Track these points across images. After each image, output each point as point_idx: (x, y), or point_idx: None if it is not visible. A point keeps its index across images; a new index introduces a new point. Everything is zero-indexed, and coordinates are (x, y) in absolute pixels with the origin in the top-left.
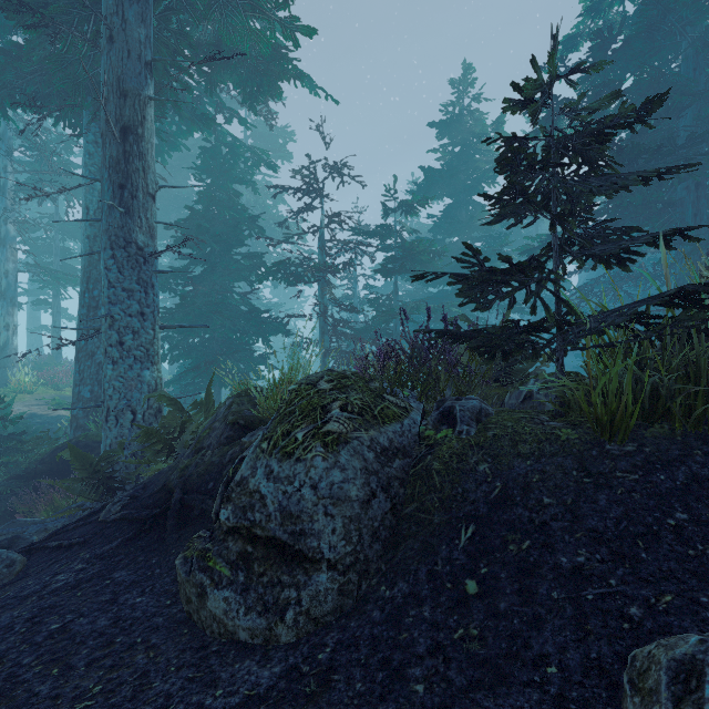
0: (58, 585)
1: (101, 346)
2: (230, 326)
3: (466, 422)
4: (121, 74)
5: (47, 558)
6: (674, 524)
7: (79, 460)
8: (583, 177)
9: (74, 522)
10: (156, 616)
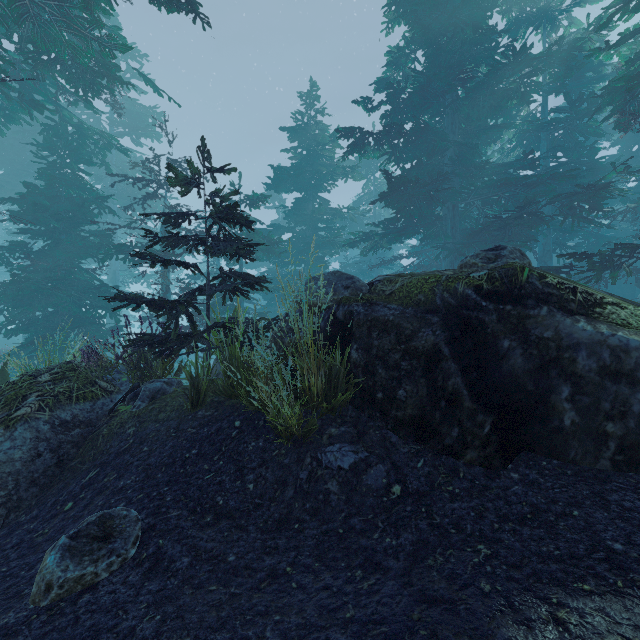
0: None
1: None
2: (76, 300)
3: (143, 399)
4: None
5: None
6: (187, 456)
7: None
8: (230, 237)
9: None
10: None
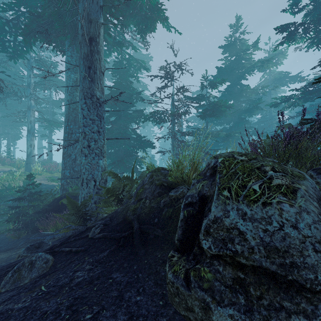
0: (79, 280)
1: (73, 151)
2: (128, 144)
3: None
4: (89, 11)
5: (65, 258)
6: None
7: (71, 204)
8: None
9: (73, 237)
10: (159, 316)
